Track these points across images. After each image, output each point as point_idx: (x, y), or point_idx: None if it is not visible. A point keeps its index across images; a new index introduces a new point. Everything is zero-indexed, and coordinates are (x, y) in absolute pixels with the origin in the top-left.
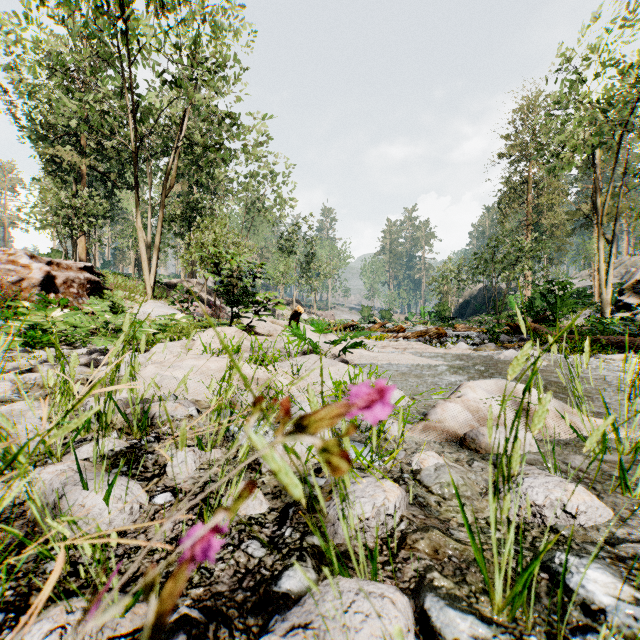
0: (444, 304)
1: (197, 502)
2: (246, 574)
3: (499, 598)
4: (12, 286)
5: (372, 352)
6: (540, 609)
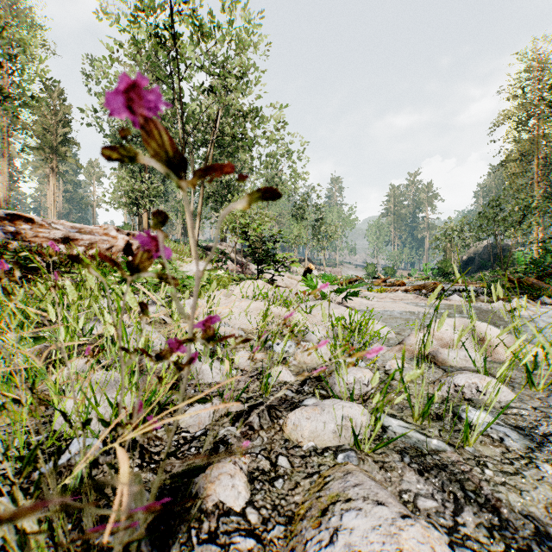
0: (447, 261)
1: (255, 374)
2: (286, 401)
3: (417, 415)
4: (105, 251)
5: (370, 301)
6: (441, 424)
